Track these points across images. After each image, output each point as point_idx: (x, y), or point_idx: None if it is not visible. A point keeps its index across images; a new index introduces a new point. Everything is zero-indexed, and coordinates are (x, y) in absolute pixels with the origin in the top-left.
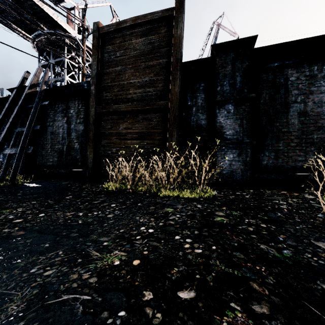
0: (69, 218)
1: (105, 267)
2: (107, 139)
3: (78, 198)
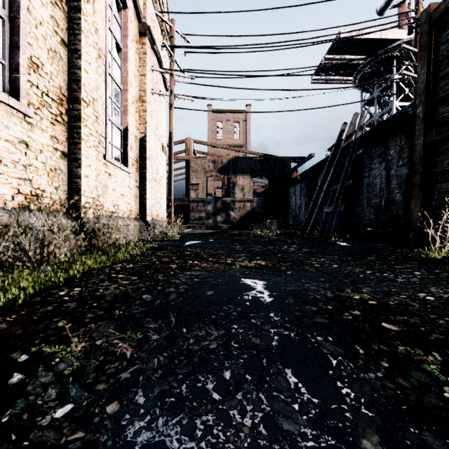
0: (354, 271)
1: (345, 295)
2: (446, 181)
3: (379, 260)
